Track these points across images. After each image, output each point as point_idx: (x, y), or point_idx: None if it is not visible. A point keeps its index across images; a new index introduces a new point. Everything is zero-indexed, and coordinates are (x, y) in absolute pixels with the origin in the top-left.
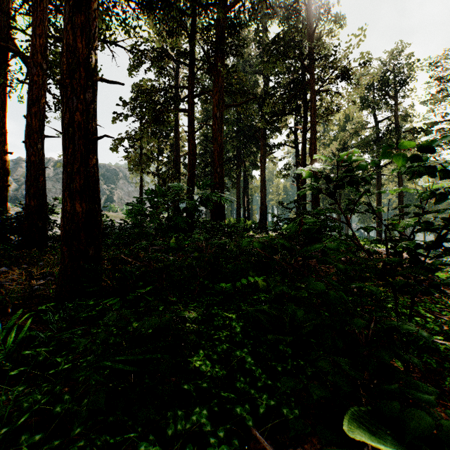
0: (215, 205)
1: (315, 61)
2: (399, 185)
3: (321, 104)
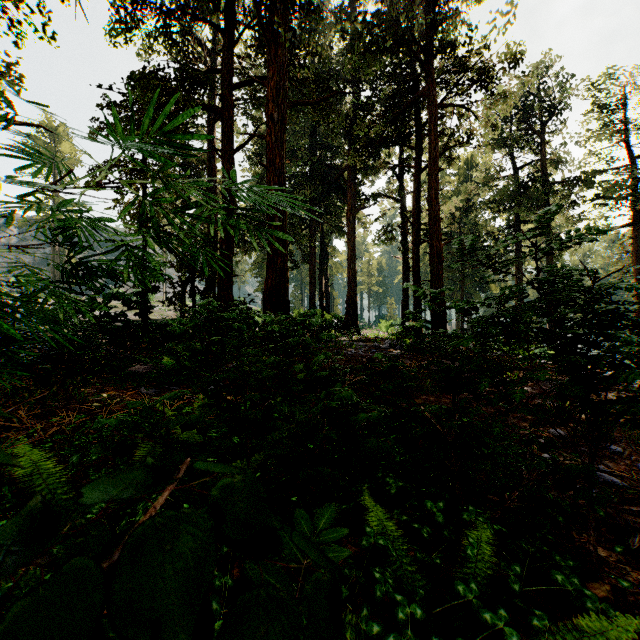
0: (270, 284)
1: (438, 52)
2: (548, 261)
3: (444, 129)
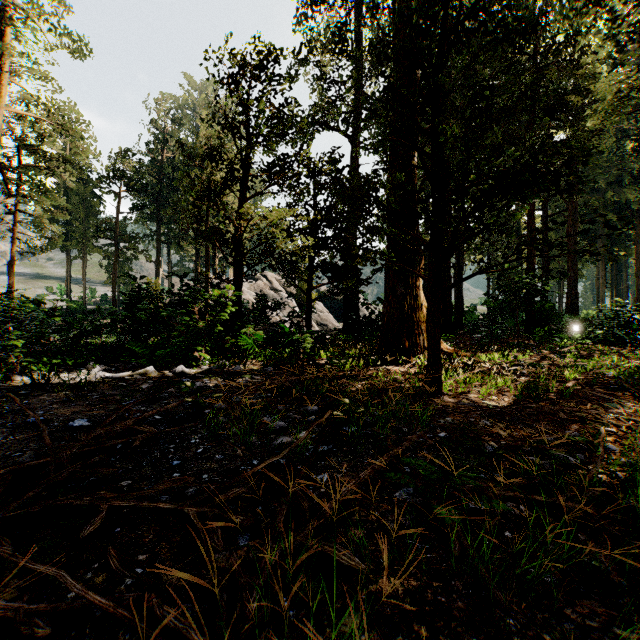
0: (569, 303)
1: None
2: None
3: None
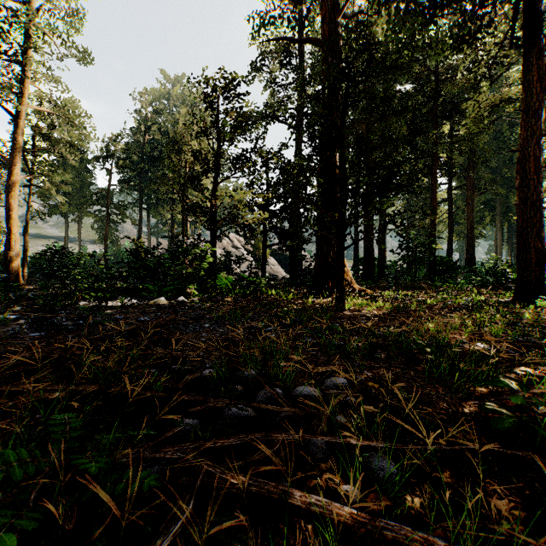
0: (468, 257)
1: None
2: None
3: None
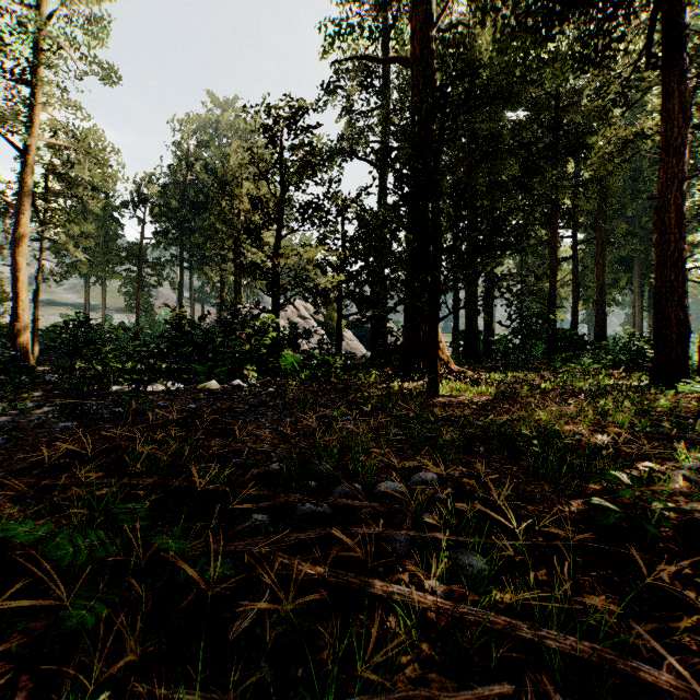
0: (597, 331)
1: None
2: None
3: None
